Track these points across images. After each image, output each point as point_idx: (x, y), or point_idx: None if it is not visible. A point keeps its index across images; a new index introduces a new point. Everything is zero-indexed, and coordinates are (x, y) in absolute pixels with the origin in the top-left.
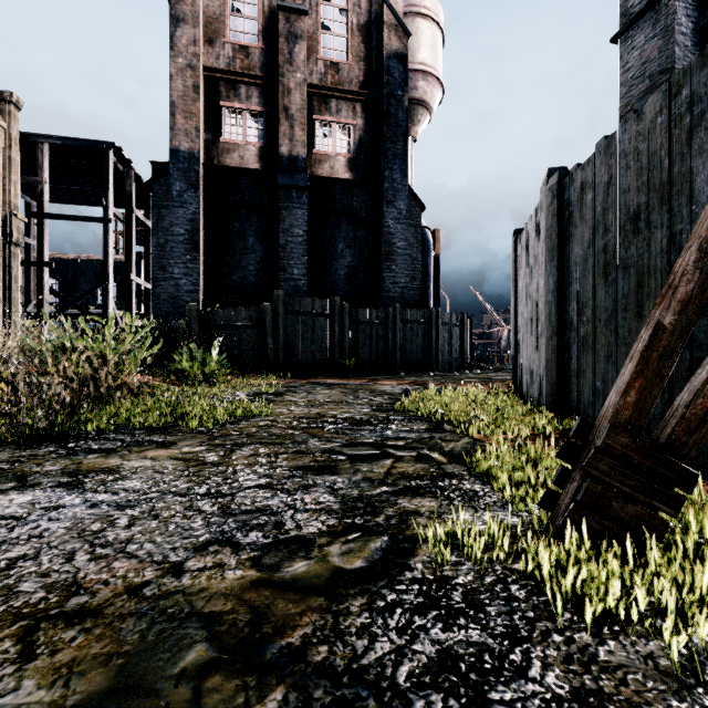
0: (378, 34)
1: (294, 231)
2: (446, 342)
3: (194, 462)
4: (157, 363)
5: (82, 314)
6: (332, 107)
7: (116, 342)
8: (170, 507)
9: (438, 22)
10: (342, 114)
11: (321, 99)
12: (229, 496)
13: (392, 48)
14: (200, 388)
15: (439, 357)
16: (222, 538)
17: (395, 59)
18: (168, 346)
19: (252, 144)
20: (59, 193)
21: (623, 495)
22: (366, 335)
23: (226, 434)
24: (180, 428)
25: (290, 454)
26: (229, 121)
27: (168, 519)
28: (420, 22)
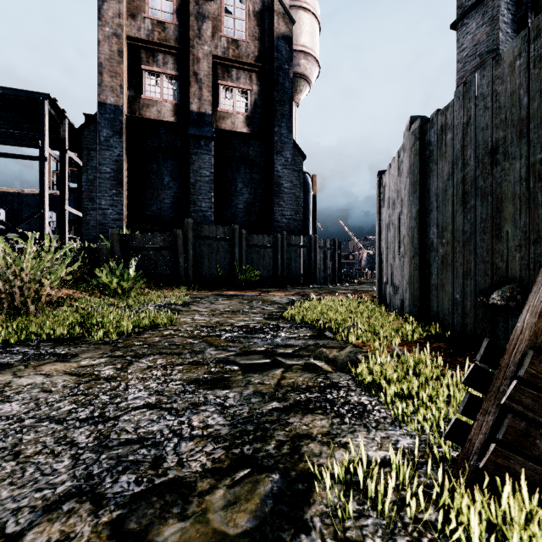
0: (270, 20)
1: (202, 172)
2: (322, 261)
3: (87, 378)
4: (83, 278)
5: (22, 238)
6: (233, 75)
7: (37, 260)
8: (40, 439)
9: (316, 15)
10: (241, 81)
11: (224, 68)
12: (111, 420)
13: (280, 31)
14: (118, 300)
15: (317, 273)
16: (85, 486)
17: (283, 40)
18: (93, 264)
19: (168, 101)
20: (2, 135)
21: (538, 426)
22: (260, 256)
23: (129, 344)
24: (88, 339)
25: (186, 365)
26: (149, 81)
27: (30, 458)
28: (302, 14)
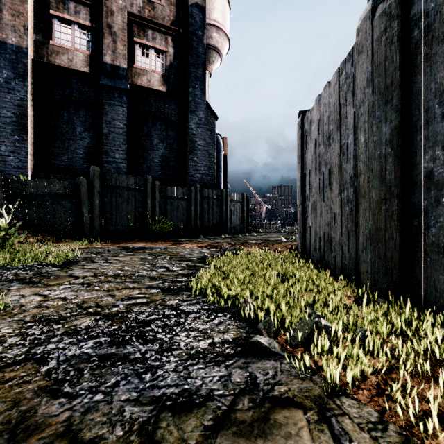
0: None
1: (116, 124)
2: (232, 213)
3: None
4: None
5: None
6: (149, 35)
7: None
8: None
9: None
10: (157, 41)
11: (140, 26)
12: None
13: None
14: None
15: (228, 224)
16: None
17: (196, 7)
18: None
19: (80, 51)
20: None
21: None
22: (174, 207)
23: None
24: None
25: None
26: (59, 28)
27: None
28: None
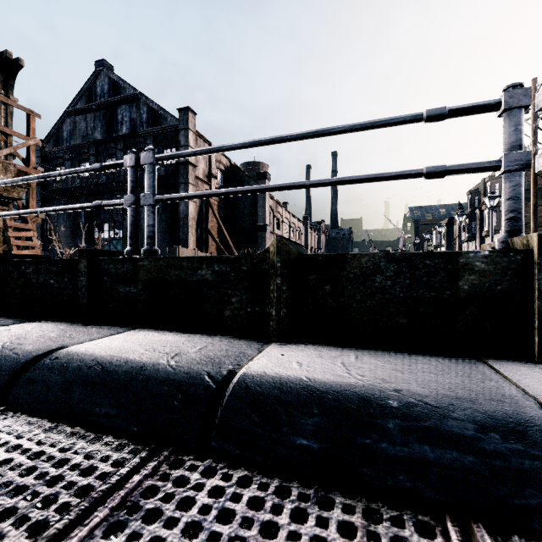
0: None
1: None
2: None
3: None
4: None
5: None
6: None
7: None
8: None
9: None
10: None
11: None
12: None
13: None
14: None
15: None
16: None
17: None
18: None
19: None
20: None
21: None
22: None
23: None
24: None
25: None
26: None
27: None
28: None
